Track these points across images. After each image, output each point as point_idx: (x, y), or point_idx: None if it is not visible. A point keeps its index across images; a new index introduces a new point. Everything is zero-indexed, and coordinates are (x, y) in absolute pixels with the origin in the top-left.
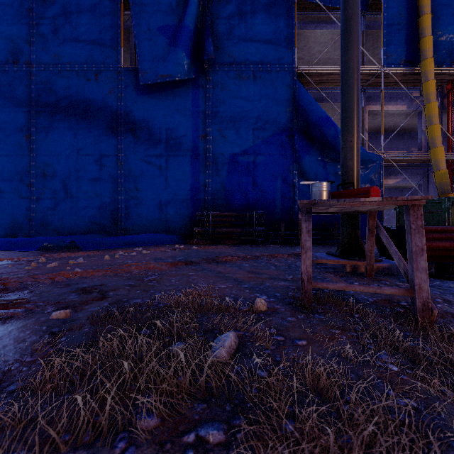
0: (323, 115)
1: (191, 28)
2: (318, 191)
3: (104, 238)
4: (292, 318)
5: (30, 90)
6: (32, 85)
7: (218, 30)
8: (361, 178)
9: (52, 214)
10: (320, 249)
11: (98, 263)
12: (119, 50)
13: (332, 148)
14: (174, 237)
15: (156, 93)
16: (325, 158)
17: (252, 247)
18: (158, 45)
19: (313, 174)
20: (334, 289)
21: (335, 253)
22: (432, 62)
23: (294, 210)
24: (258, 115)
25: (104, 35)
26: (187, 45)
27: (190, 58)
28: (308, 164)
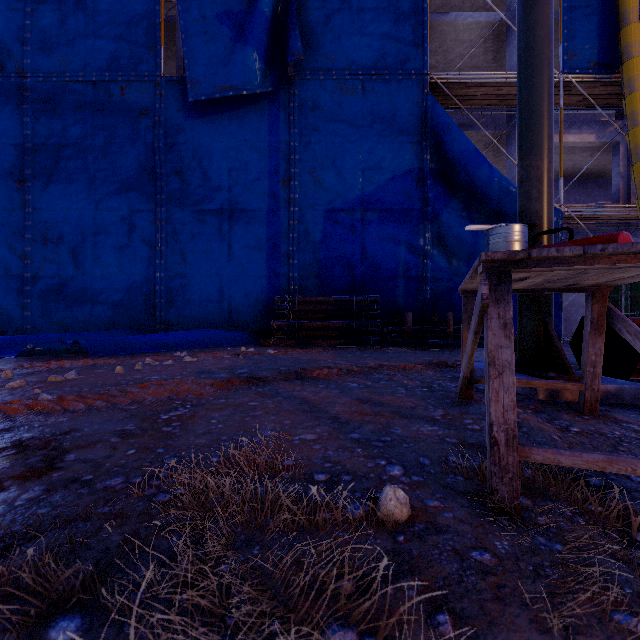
0: (471, 146)
1: (268, 14)
2: (505, 242)
3: (130, 337)
4: (484, 555)
5: (23, 112)
6: (26, 104)
7: (309, 19)
8: None
9: (56, 300)
10: None
11: (98, 381)
12: (158, 49)
13: (484, 198)
14: (240, 336)
15: (214, 115)
16: (474, 214)
17: (362, 350)
18: (217, 40)
19: (455, 238)
20: (576, 466)
21: None
22: None
23: (424, 293)
24: (370, 148)
25: (135, 28)
26: (261, 40)
27: (265, 61)
28: (446, 223)
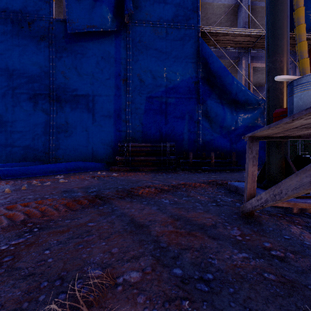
0: (222, 65)
1: None
2: None
3: (30, 166)
4: None
5: None
6: None
7: None
8: (250, 117)
9: None
10: (226, 175)
11: None
12: (51, 3)
13: (228, 93)
14: (98, 165)
15: (84, 42)
16: (223, 101)
17: (167, 173)
18: None
19: (214, 113)
20: None
21: (257, 184)
22: (304, 27)
23: (198, 142)
24: (170, 64)
25: None
26: (110, 1)
27: (113, 13)
28: (209, 105)
